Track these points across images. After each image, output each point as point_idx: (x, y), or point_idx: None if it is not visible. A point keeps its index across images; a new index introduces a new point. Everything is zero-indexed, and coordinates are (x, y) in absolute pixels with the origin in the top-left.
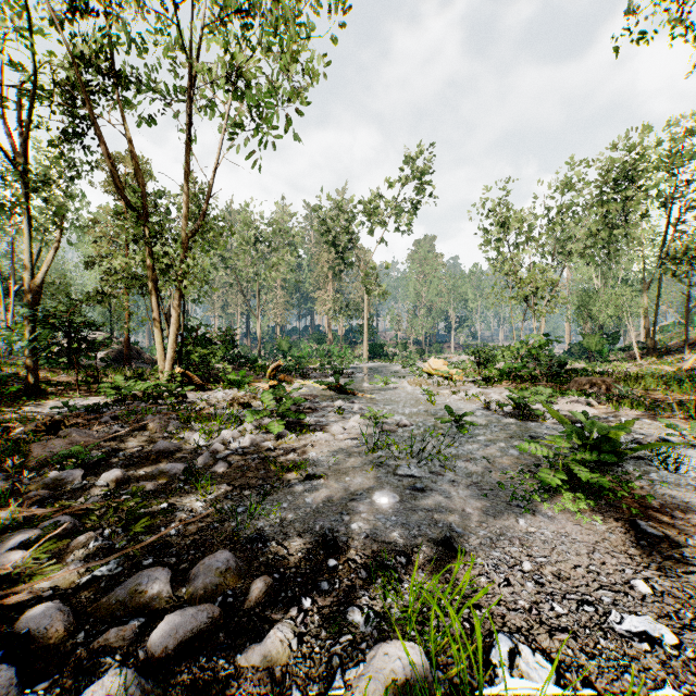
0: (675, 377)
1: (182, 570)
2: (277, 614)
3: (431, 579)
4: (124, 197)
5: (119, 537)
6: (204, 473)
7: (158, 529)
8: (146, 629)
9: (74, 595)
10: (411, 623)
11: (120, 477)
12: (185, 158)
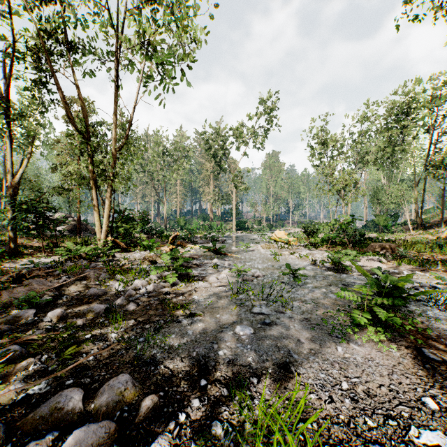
0: (437, 243)
1: (93, 389)
2: (159, 427)
3: (275, 396)
4: (74, 124)
5: (52, 362)
6: (120, 311)
7: (81, 355)
8: (58, 441)
9: (10, 410)
10: (259, 435)
11: (60, 315)
12: (114, 99)
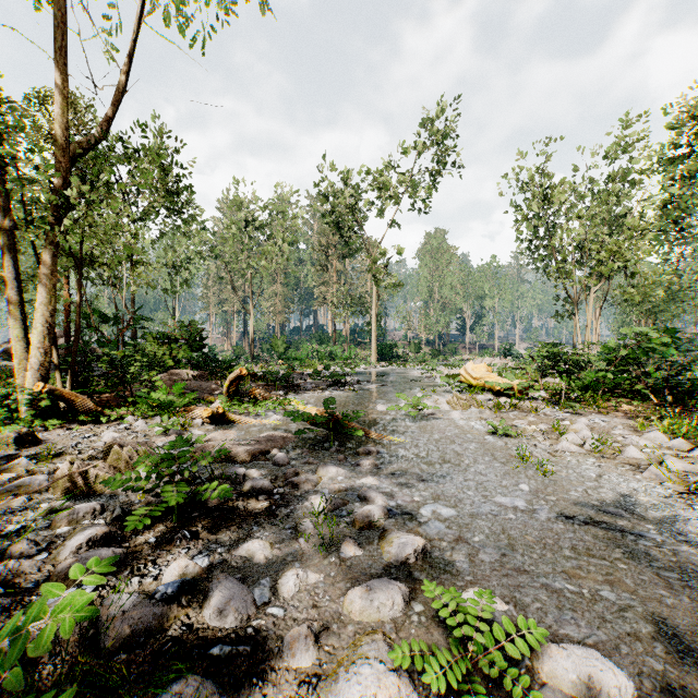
0: None
1: None
2: None
3: None
4: None
5: None
6: None
7: None
8: None
9: None
10: None
11: None
12: (58, 5)
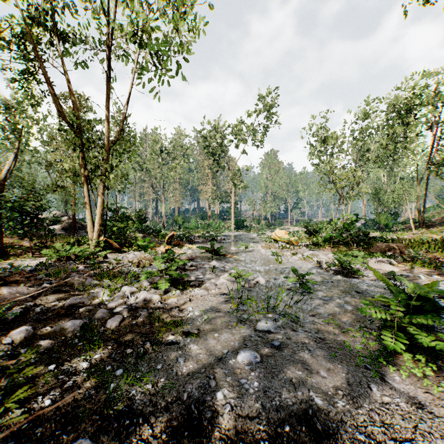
0: None
1: None
2: None
3: None
4: (64, 118)
5: None
6: (99, 328)
7: (35, 398)
8: None
9: None
10: None
11: (24, 335)
12: (107, 91)
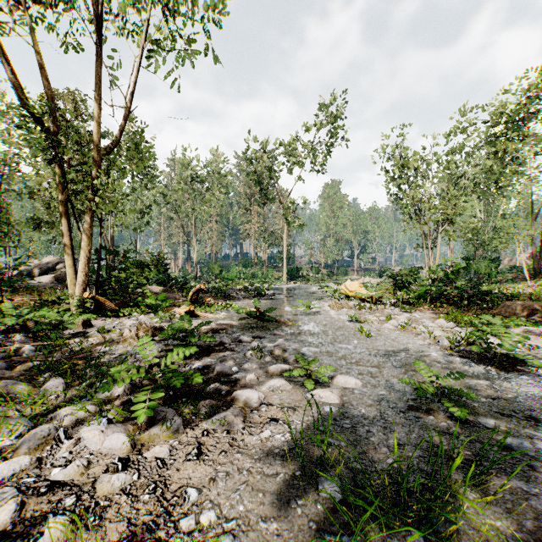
0: None
1: None
2: None
3: None
4: (29, 109)
5: None
6: None
7: None
8: None
9: None
10: None
11: None
12: (95, 69)
